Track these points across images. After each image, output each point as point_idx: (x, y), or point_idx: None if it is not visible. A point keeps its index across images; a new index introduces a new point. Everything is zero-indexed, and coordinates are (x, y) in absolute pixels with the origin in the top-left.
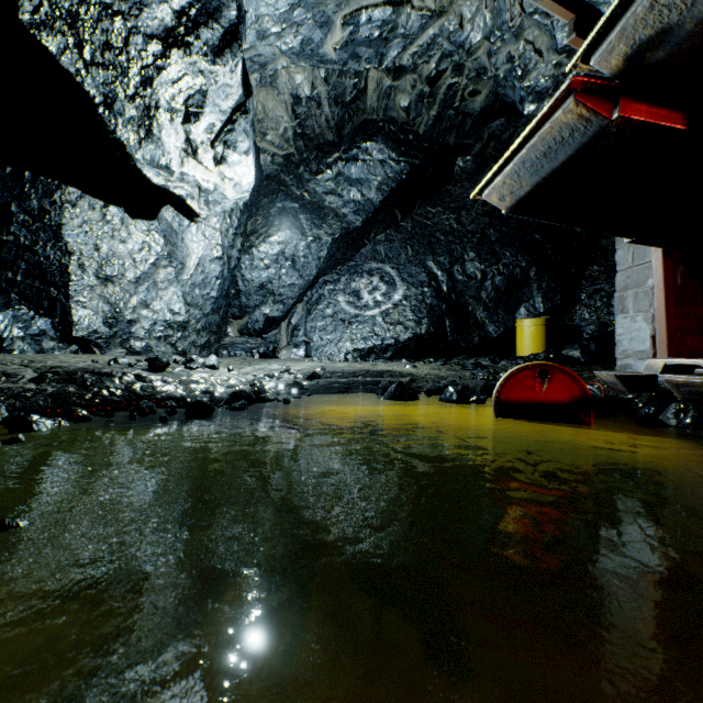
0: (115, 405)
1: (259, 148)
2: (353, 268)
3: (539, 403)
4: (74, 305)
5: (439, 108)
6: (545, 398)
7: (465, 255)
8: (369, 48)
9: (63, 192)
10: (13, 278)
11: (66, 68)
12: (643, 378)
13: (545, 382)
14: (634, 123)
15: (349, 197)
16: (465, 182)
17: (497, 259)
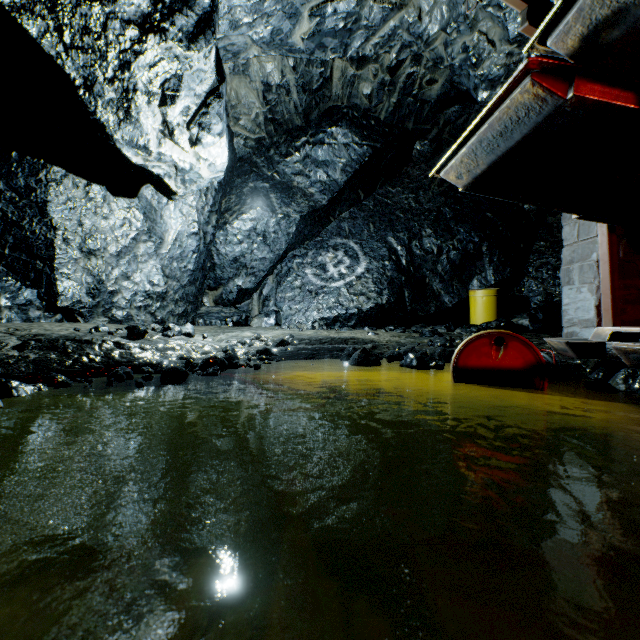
0: (95, 371)
1: (233, 132)
2: (319, 243)
3: (495, 369)
4: (58, 277)
5: (399, 95)
6: (501, 364)
7: (422, 231)
8: (334, 39)
9: (48, 171)
10: (1, 251)
11: (47, 51)
12: (591, 345)
13: (501, 349)
14: (588, 102)
15: (316, 177)
16: (422, 165)
17: (451, 235)
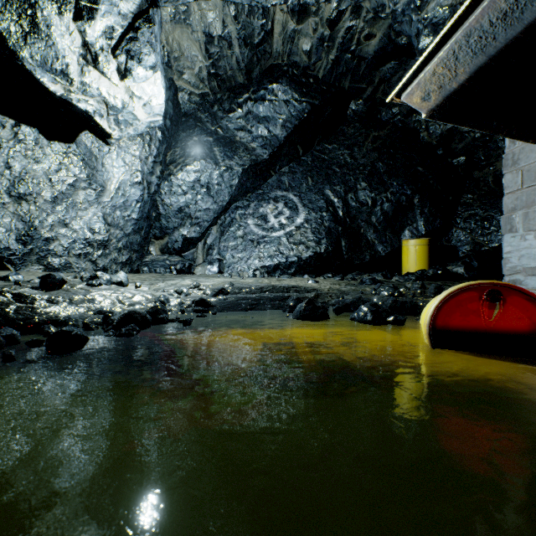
0: None
1: (177, 87)
2: (261, 195)
3: (489, 332)
4: None
5: (338, 51)
6: (497, 325)
7: (357, 184)
8: None
9: None
10: None
11: None
12: None
13: (496, 306)
14: None
15: (258, 133)
16: (356, 123)
17: (385, 188)
